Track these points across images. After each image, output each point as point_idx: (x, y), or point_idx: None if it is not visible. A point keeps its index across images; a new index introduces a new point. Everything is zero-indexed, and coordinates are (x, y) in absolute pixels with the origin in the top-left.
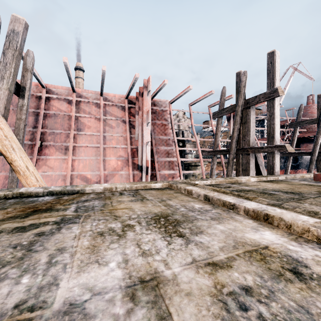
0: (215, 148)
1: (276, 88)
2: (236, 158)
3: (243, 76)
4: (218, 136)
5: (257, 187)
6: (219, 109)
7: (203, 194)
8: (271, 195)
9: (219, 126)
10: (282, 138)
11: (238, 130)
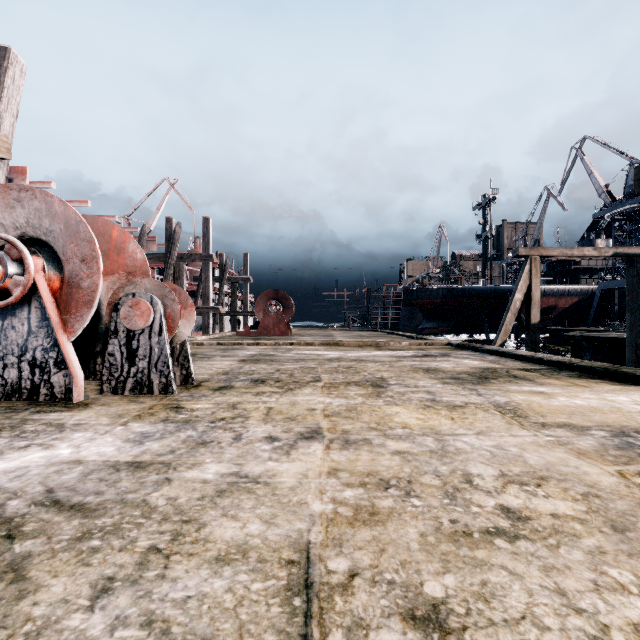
0: None
1: (212, 254)
2: None
3: (178, 227)
4: None
5: None
6: None
7: (216, 342)
8: None
9: None
10: None
11: None
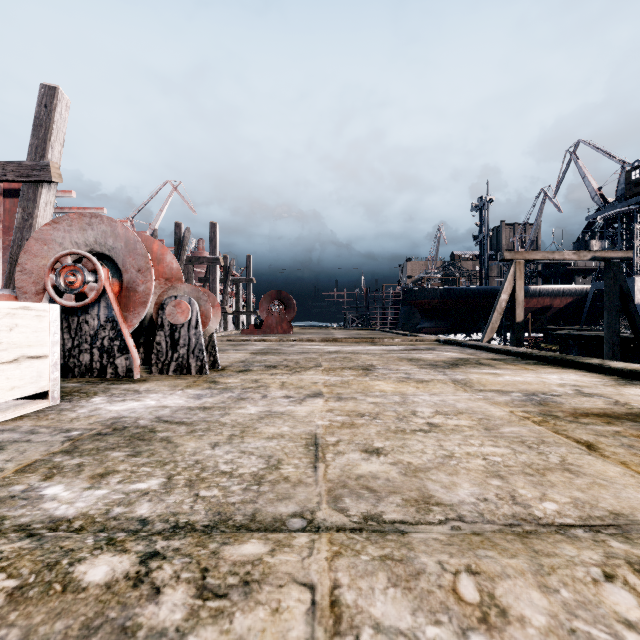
0: None
1: (219, 257)
2: None
3: (187, 232)
4: None
5: None
6: None
7: (226, 339)
8: None
9: None
10: None
11: None
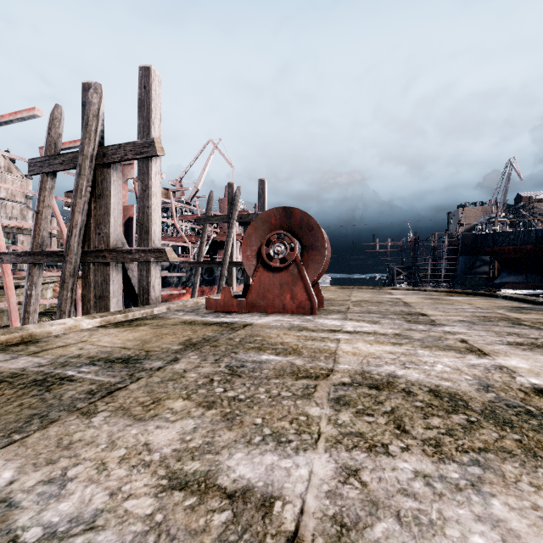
0: (37, 247)
1: (153, 138)
2: (83, 272)
3: (92, 92)
4: (44, 217)
5: (63, 352)
6: (47, 154)
7: None
8: (49, 389)
9: (46, 194)
10: (197, 239)
11: (86, 210)
